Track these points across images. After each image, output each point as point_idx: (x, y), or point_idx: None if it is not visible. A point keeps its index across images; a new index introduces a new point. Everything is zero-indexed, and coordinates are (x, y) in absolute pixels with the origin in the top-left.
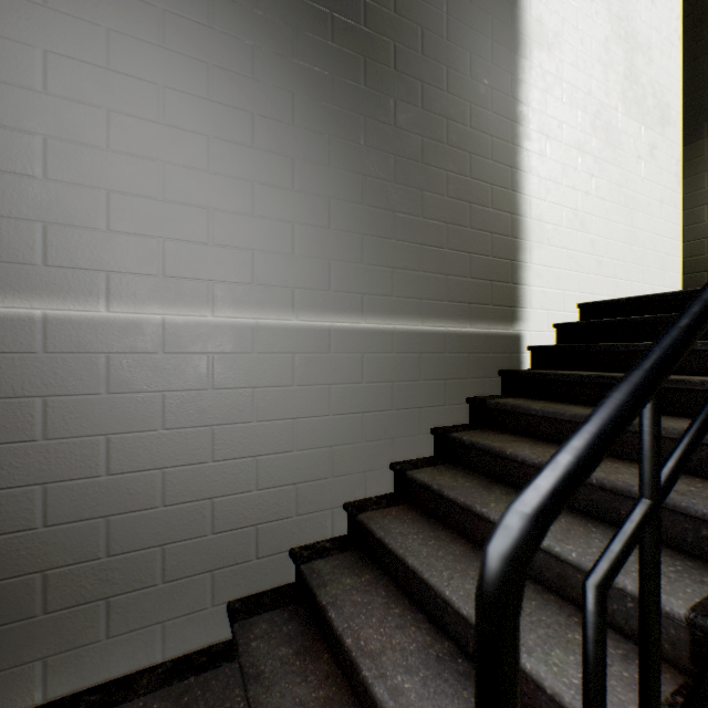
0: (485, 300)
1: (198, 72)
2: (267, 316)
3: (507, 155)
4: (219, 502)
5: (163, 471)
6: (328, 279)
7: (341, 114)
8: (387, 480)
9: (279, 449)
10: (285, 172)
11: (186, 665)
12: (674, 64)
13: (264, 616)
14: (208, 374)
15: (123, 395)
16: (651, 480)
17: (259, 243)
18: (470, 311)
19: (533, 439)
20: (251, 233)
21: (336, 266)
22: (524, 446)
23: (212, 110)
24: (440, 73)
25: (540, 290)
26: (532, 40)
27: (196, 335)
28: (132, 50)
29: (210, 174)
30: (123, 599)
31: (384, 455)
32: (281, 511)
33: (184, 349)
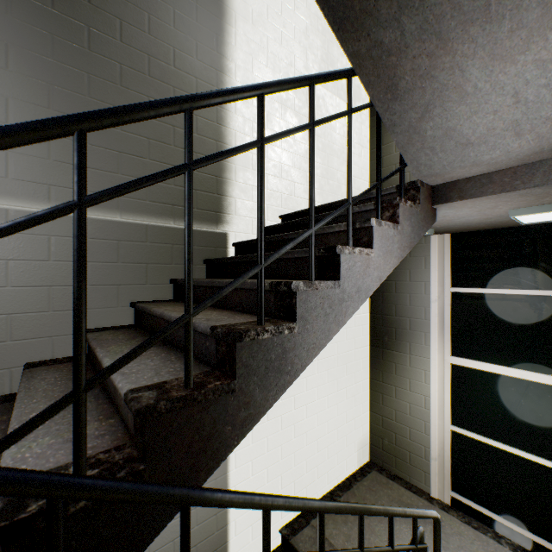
0: None
1: None
2: None
3: None
4: None
5: None
6: (5, 167)
7: (23, 26)
8: None
9: None
10: None
11: None
12: None
13: None
14: None
15: None
16: None
17: None
18: (175, 211)
19: (194, 304)
20: None
21: (17, 157)
22: (174, 306)
23: None
24: (142, 17)
25: (245, 202)
26: (238, 13)
27: None
28: None
29: None
30: None
31: None
32: None
33: None
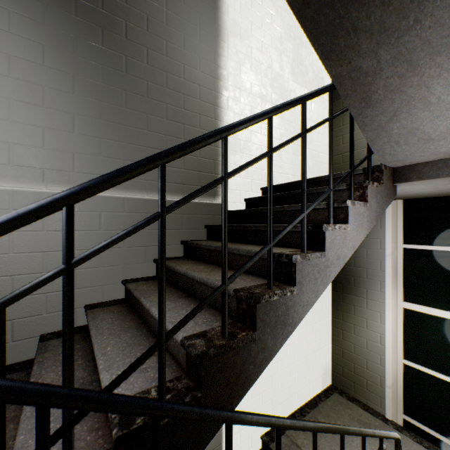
0: (195, 183)
1: None
2: (21, 186)
3: (211, 98)
4: None
5: None
6: (72, 164)
7: (83, 62)
8: (120, 290)
9: (32, 271)
10: (37, 94)
11: None
12: None
13: (7, 376)
14: None
15: None
16: (64, 254)
17: (15, 139)
18: (184, 189)
19: (203, 262)
20: (8, 132)
21: (80, 156)
22: (190, 265)
23: None
24: (161, 44)
25: (235, 179)
26: (229, 32)
27: None
28: None
29: None
30: None
31: (118, 275)
32: (34, 311)
33: None
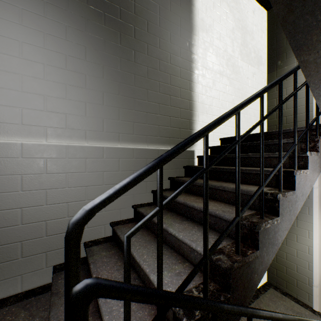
0: (177, 136)
1: (39, 36)
2: (73, 142)
3: (187, 75)
4: (49, 222)
5: (21, 209)
6: (102, 126)
7: (109, 56)
8: (131, 212)
9: (79, 199)
10: (82, 80)
11: (32, 293)
12: (263, 40)
13: None
14: (44, 167)
15: (1, 176)
16: (158, 200)
17: (69, 111)
18: (170, 141)
19: (189, 194)
20: (65, 106)
21: (107, 121)
22: (183, 196)
23: (46, 52)
24: (156, 40)
25: None
26: (199, 27)
27: (38, 150)
28: (6, 25)
29: (45, 80)
30: (1, 265)
31: (129, 201)
32: None
33: (32, 156)
